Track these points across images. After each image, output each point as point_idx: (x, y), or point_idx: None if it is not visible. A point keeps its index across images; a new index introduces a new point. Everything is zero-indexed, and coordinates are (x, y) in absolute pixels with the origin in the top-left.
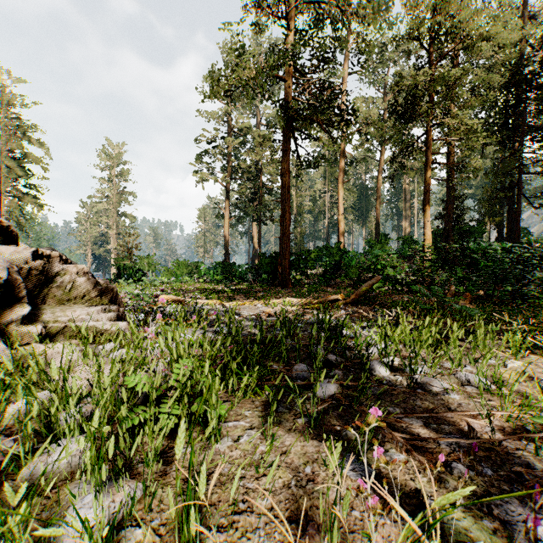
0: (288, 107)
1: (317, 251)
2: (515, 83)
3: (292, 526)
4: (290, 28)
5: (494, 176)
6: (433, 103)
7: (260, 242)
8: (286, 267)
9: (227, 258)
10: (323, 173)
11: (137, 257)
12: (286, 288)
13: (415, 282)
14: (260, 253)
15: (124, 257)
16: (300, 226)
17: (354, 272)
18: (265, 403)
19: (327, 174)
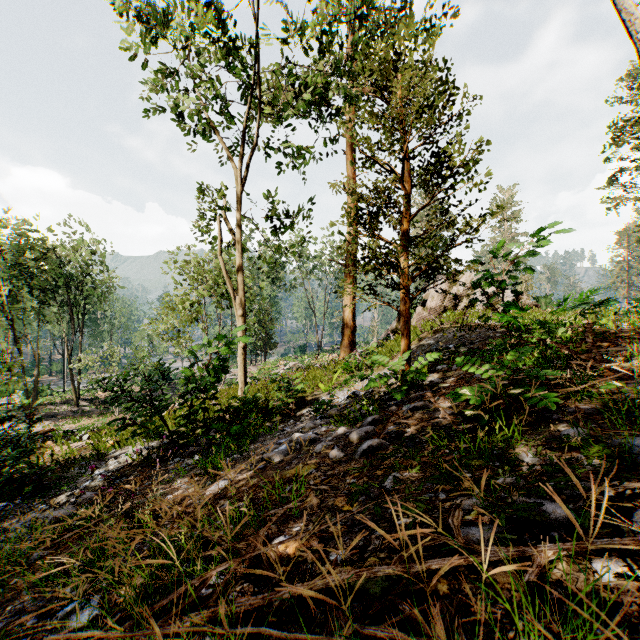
0: None
1: None
2: None
3: None
4: None
5: None
6: None
7: None
8: None
9: None
10: None
11: (533, 298)
12: None
13: None
14: None
15: None
16: None
17: None
18: None
19: None
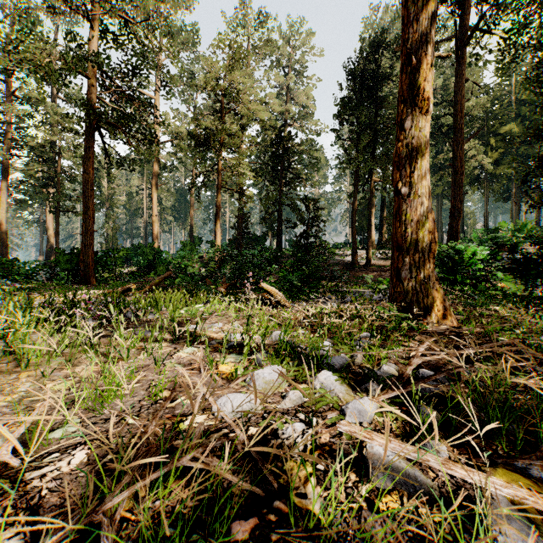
0: (91, 108)
1: (127, 250)
2: (276, 142)
3: (58, 344)
4: (94, 28)
5: (265, 203)
6: (221, 142)
7: (57, 236)
8: (89, 264)
9: (6, 253)
10: (141, 169)
11: None
12: (89, 285)
13: (206, 276)
14: (57, 249)
15: None
16: (113, 222)
17: (162, 270)
18: (50, 330)
19: (146, 171)
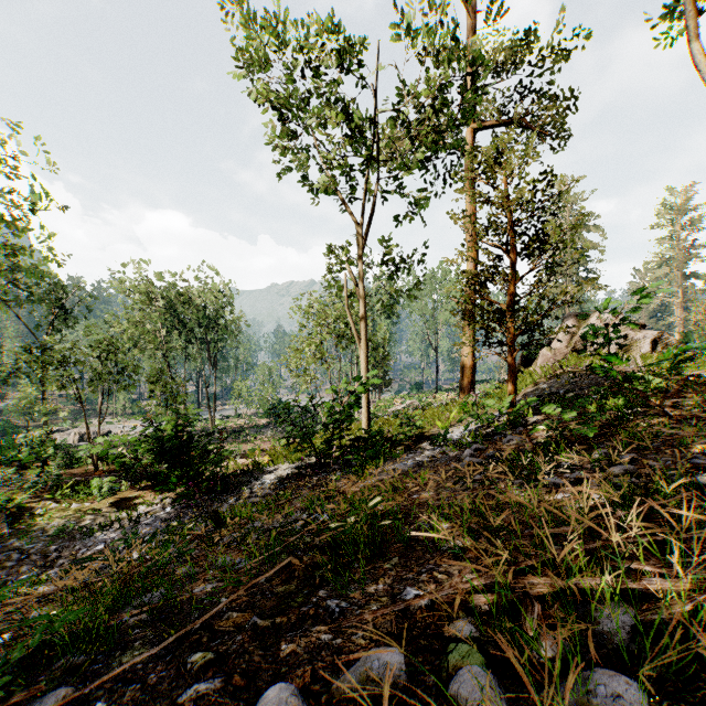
0: None
1: None
2: None
3: None
4: None
5: None
6: None
7: None
8: None
9: None
10: None
11: None
12: None
13: None
14: None
15: (692, 331)
16: None
17: None
18: None
19: None
